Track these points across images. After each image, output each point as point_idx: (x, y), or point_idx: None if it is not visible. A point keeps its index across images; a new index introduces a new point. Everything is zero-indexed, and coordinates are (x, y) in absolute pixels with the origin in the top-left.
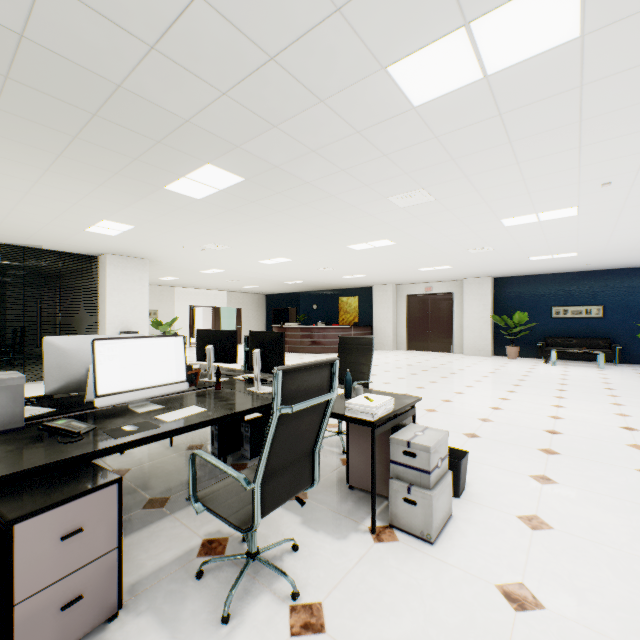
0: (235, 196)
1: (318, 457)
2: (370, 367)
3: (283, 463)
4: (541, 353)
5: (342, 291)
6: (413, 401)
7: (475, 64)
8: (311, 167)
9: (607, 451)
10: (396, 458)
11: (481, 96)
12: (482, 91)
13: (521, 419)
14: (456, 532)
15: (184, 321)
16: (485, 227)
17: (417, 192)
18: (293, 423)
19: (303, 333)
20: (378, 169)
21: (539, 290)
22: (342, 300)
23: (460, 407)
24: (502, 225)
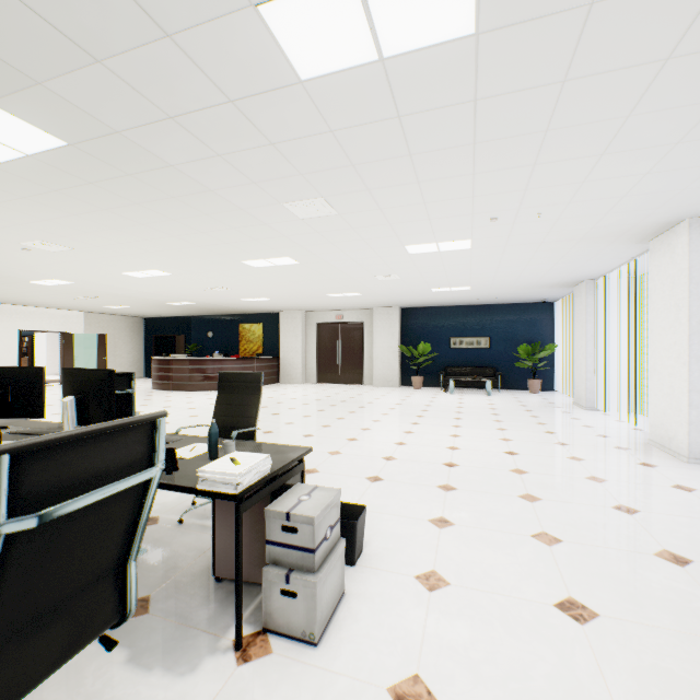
0: (58, 169)
1: (134, 571)
2: (258, 410)
3: (45, 607)
4: (442, 382)
5: (244, 316)
6: (301, 454)
7: (369, 37)
8: (173, 143)
9: (495, 480)
10: (273, 537)
11: (378, 86)
12: (379, 79)
13: (423, 453)
14: (348, 617)
15: (10, 352)
16: (391, 253)
17: (317, 201)
18: (60, 536)
19: (193, 366)
20: (266, 162)
21: (440, 321)
22: (244, 327)
23: (366, 446)
24: (407, 252)
